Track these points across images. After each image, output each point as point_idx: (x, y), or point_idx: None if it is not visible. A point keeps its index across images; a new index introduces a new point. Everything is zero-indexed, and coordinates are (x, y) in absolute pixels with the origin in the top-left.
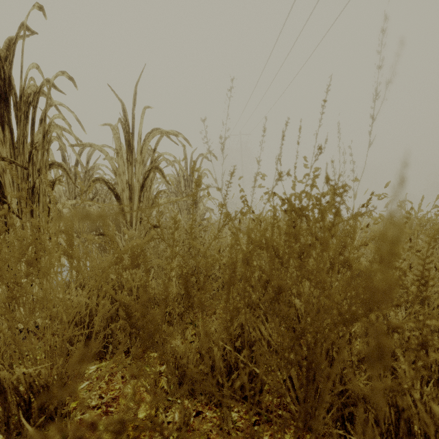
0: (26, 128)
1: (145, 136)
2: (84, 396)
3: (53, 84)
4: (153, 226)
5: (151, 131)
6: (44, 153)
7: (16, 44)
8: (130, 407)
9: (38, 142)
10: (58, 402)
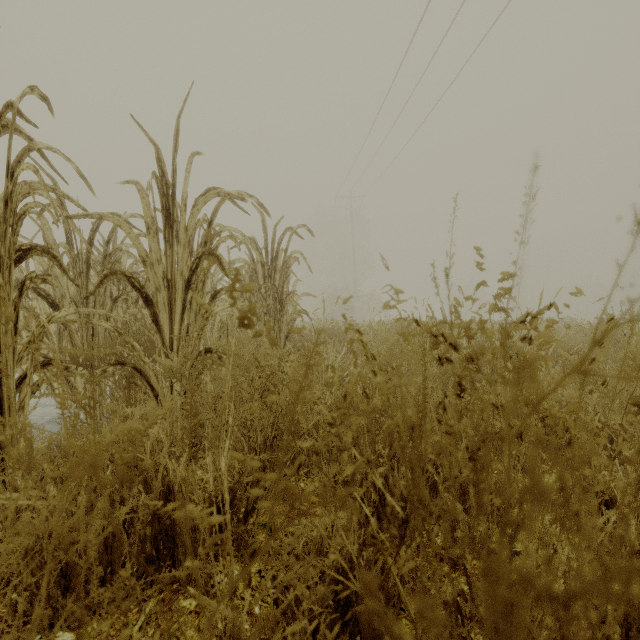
0: None
1: (195, 201)
2: None
3: (19, 109)
4: (205, 349)
5: (205, 192)
6: (6, 231)
7: None
8: None
9: None
10: None
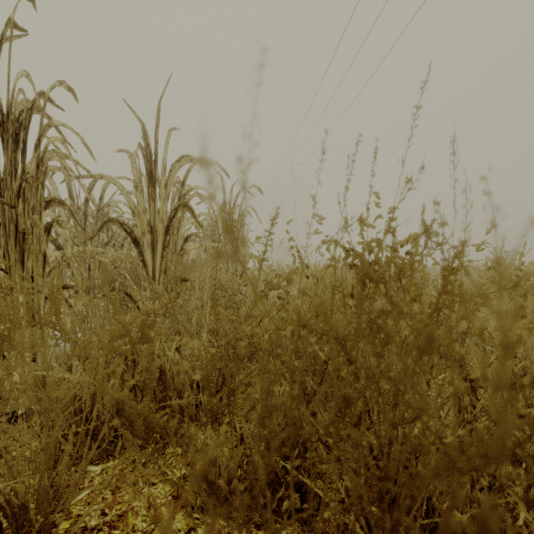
0: (16, 155)
1: (172, 166)
2: (81, 511)
3: (49, 97)
4: (181, 278)
5: (180, 159)
6: (38, 187)
7: (1, 46)
8: (142, 529)
9: (28, 172)
10: (41, 526)
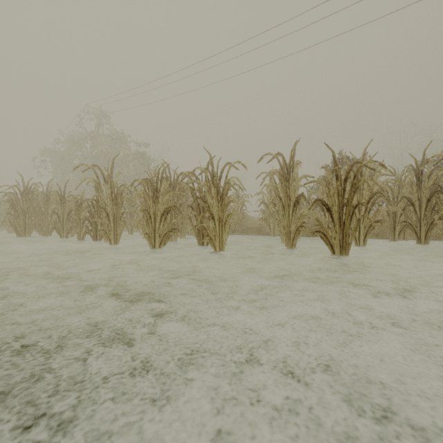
0: None
1: None
2: None
3: None
4: None
5: None
6: None
7: None
8: None
9: None
10: None
